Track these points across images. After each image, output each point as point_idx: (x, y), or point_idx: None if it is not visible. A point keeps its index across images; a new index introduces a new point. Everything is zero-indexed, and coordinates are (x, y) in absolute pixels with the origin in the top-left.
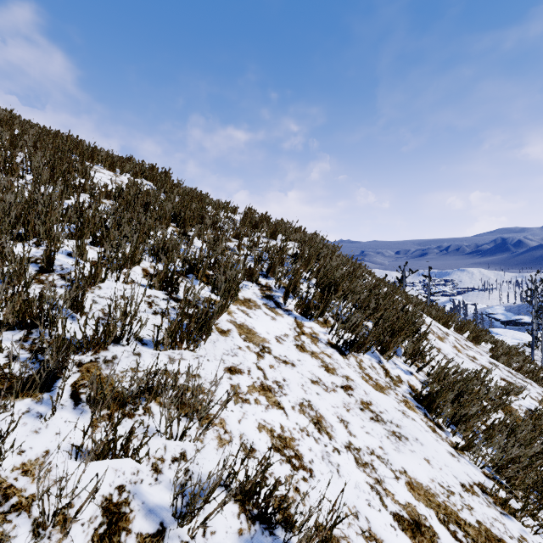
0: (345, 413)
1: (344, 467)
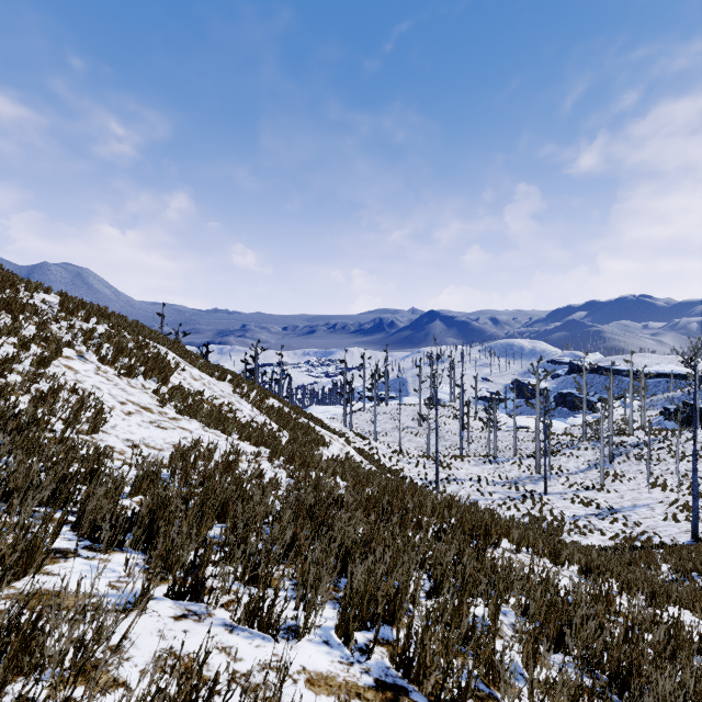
0: (111, 389)
1: (104, 395)
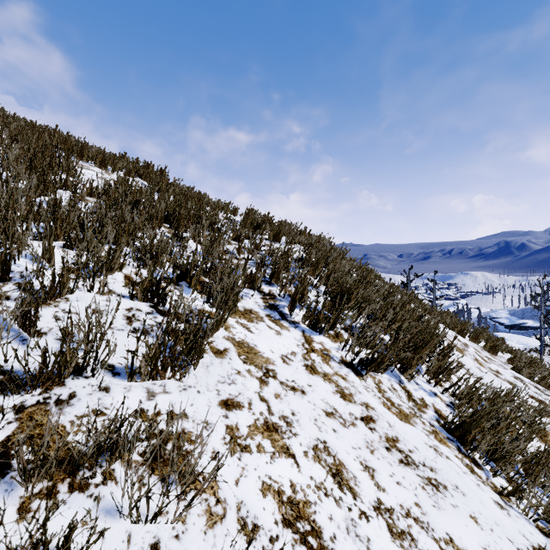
0: (369, 456)
1: (375, 543)
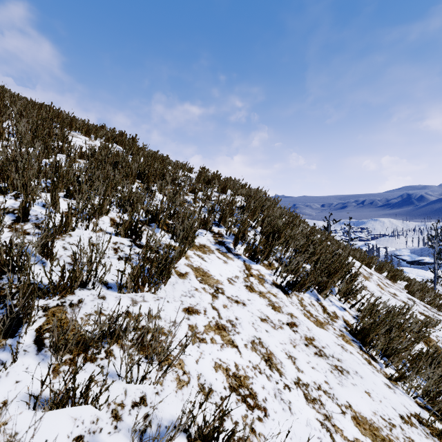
0: (292, 349)
1: (295, 404)
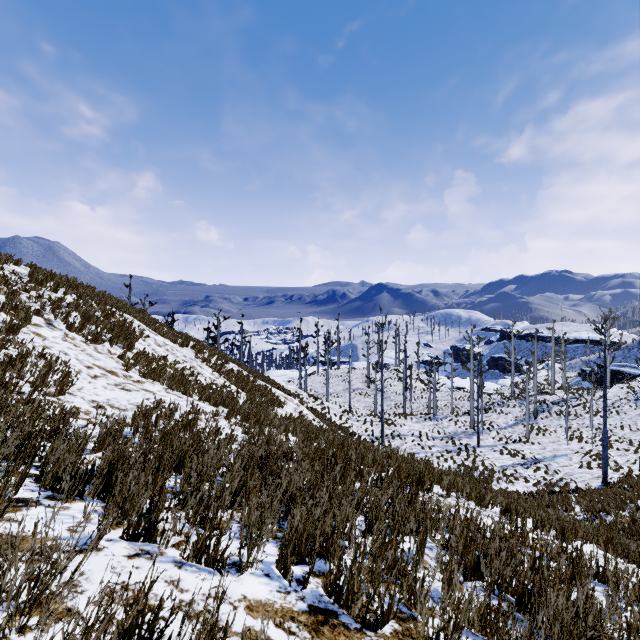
0: (78, 354)
1: (71, 359)
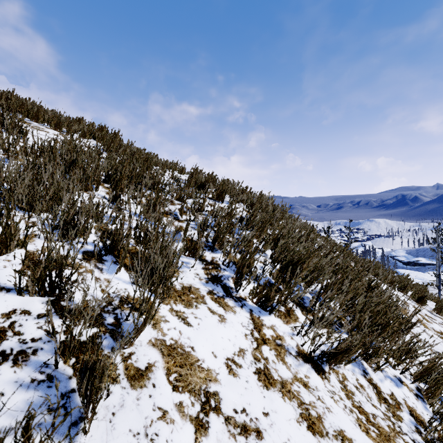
0: None
1: None
